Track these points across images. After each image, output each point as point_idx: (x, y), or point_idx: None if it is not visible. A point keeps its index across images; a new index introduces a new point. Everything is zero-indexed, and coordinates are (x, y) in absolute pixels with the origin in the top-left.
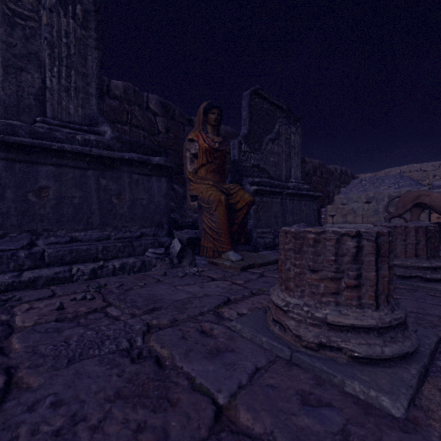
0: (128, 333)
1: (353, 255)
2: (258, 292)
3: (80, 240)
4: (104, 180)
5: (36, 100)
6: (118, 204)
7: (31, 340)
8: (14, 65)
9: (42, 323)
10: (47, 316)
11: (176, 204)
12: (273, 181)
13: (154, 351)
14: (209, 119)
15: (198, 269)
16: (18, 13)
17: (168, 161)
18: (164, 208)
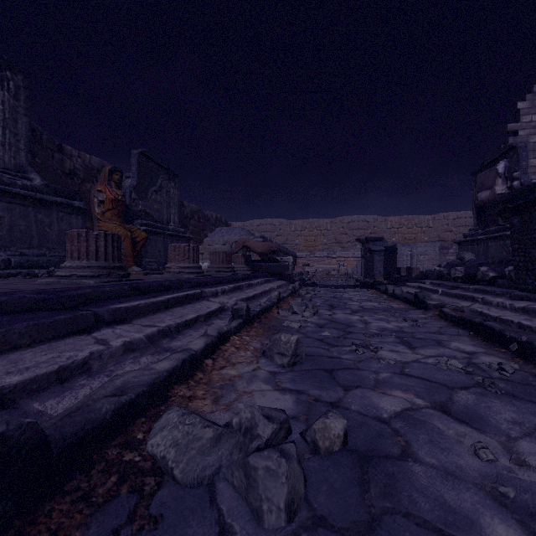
0: None
1: (188, 250)
2: None
3: (27, 255)
4: (40, 215)
5: None
6: (50, 233)
7: None
8: None
9: None
10: None
11: None
12: (158, 224)
13: None
14: (113, 178)
15: None
16: None
17: (85, 205)
18: None
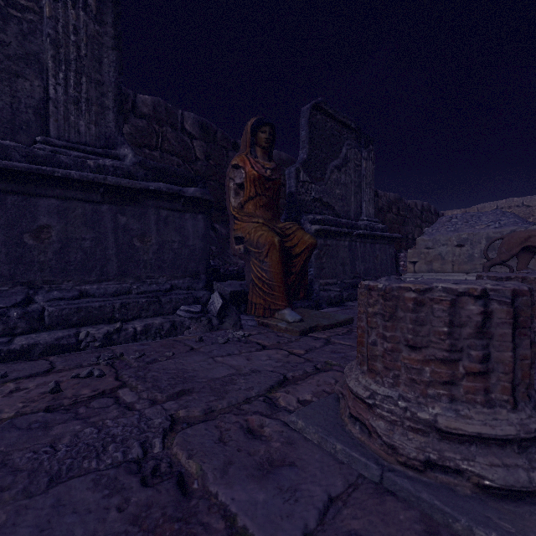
0: (143, 431)
1: (477, 326)
2: (325, 367)
3: (92, 295)
4: (123, 217)
5: (36, 114)
6: (142, 249)
7: (4, 441)
8: (7, 70)
9: (26, 414)
10: (35, 403)
11: (218, 249)
12: (340, 219)
13: (176, 464)
14: (258, 139)
15: (245, 332)
16: (13, 2)
17: (206, 193)
18: (201, 253)
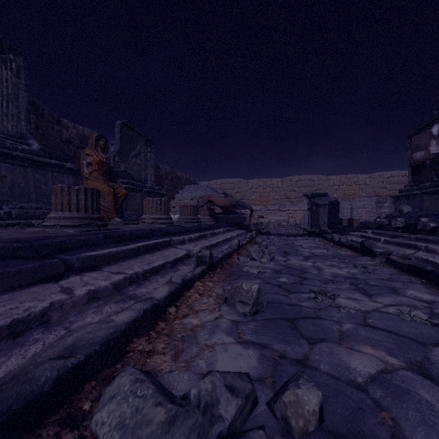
0: None
1: (160, 204)
2: None
3: (26, 208)
4: (37, 174)
5: None
6: (46, 189)
7: None
8: None
9: None
10: None
11: None
12: (137, 182)
13: None
14: (99, 143)
15: None
16: None
17: (75, 166)
18: None
